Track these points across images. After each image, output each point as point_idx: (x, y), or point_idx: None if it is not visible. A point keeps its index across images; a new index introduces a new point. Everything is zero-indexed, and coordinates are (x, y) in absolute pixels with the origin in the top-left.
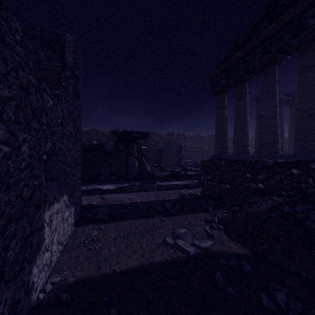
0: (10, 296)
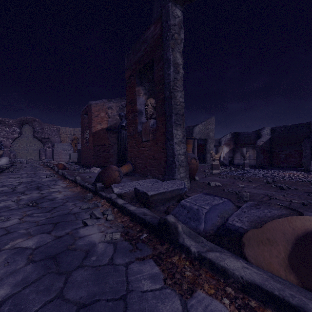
0: (309, 166)
